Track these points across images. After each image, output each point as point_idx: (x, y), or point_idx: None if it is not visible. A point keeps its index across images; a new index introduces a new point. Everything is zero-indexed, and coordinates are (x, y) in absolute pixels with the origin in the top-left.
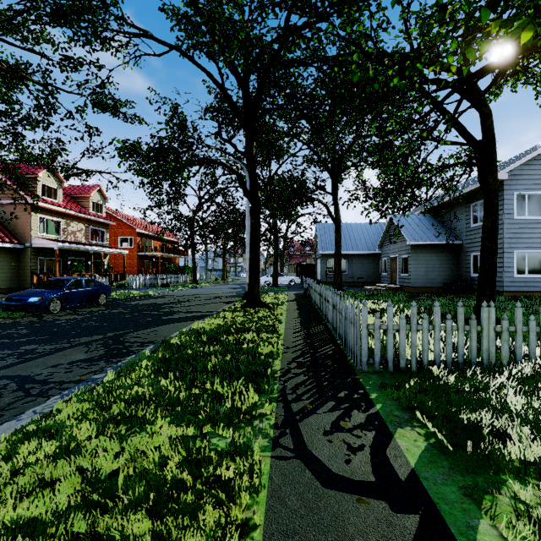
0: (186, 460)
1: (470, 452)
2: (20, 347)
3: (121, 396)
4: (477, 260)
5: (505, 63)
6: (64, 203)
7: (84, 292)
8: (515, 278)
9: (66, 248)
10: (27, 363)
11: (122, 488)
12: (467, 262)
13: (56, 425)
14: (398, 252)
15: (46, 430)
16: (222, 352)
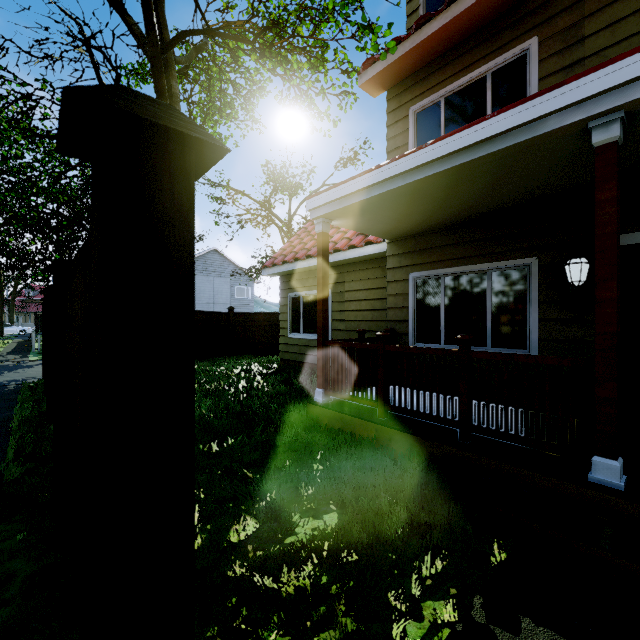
0: None
1: None
2: None
3: None
4: None
5: None
6: None
7: None
8: None
9: None
10: None
11: None
12: None
13: None
14: None
15: None
16: None
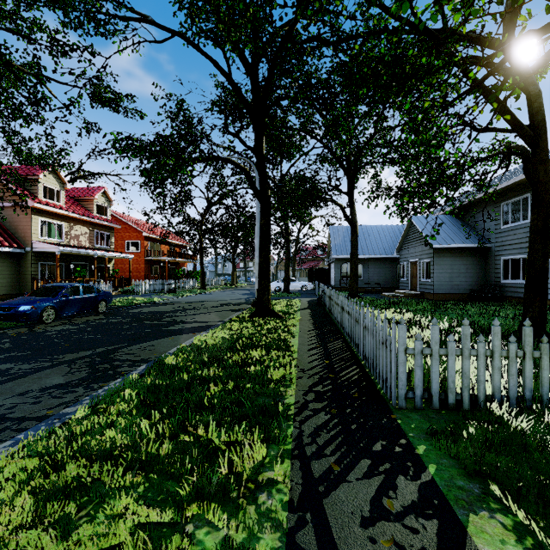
0: None
1: None
2: None
3: (85, 446)
4: (508, 265)
5: None
6: (67, 205)
7: (81, 300)
8: None
9: (68, 253)
10: None
11: None
12: (497, 267)
13: None
14: (419, 256)
15: None
16: (224, 377)
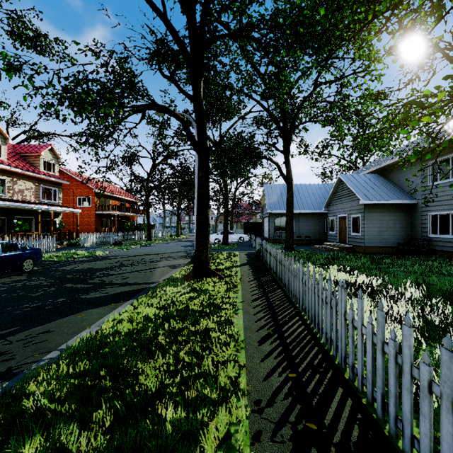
0: None
1: None
2: None
3: None
4: (436, 220)
5: None
6: (10, 160)
7: None
8: None
9: (9, 207)
10: None
11: None
12: (424, 222)
13: None
14: (348, 211)
15: None
16: None
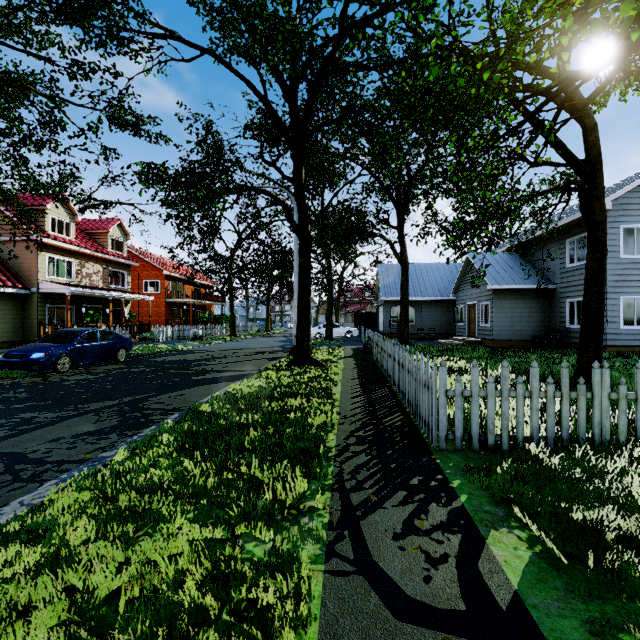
0: (210, 576)
1: (591, 567)
2: (16, 414)
3: (132, 482)
4: (573, 308)
5: (622, 57)
6: (78, 240)
7: (99, 347)
8: (621, 330)
9: (80, 294)
10: (21, 436)
11: (121, 620)
12: (562, 310)
13: (45, 523)
14: (477, 298)
15: (32, 529)
16: (263, 423)
